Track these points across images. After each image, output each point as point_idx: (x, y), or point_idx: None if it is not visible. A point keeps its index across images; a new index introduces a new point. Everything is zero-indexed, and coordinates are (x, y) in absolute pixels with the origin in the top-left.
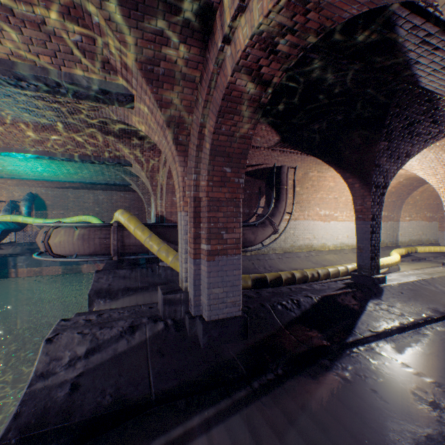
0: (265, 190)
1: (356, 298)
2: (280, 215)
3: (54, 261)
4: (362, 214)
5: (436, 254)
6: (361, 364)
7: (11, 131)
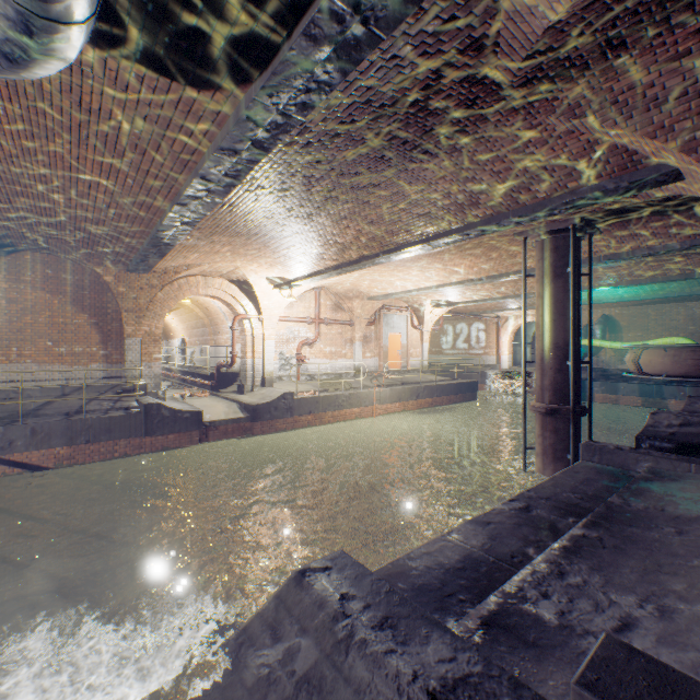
0: None
1: None
2: None
3: (630, 391)
4: None
5: None
6: None
7: (606, 273)
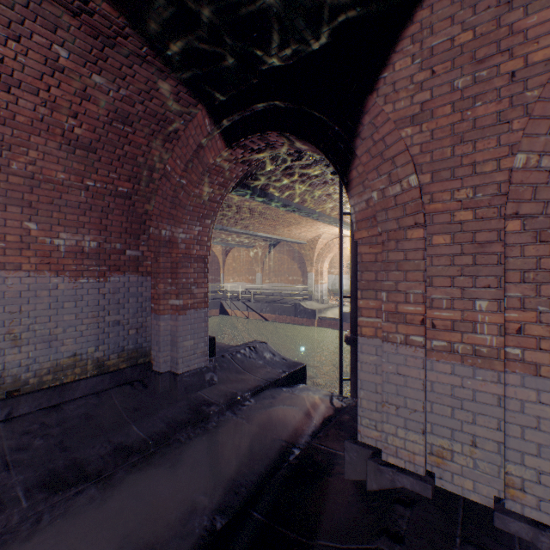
0: None
1: None
2: None
3: None
4: None
5: None
6: (159, 544)
7: None
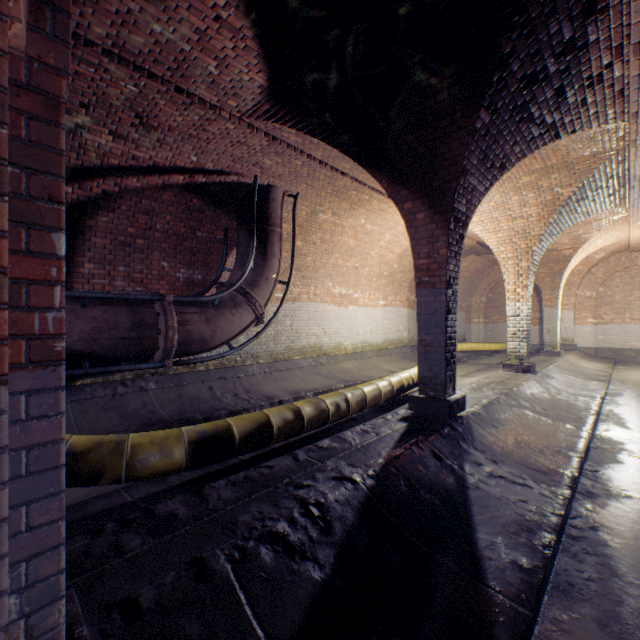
0: (238, 233)
1: (440, 457)
2: (268, 285)
3: None
4: (430, 275)
5: (467, 354)
6: None
7: None
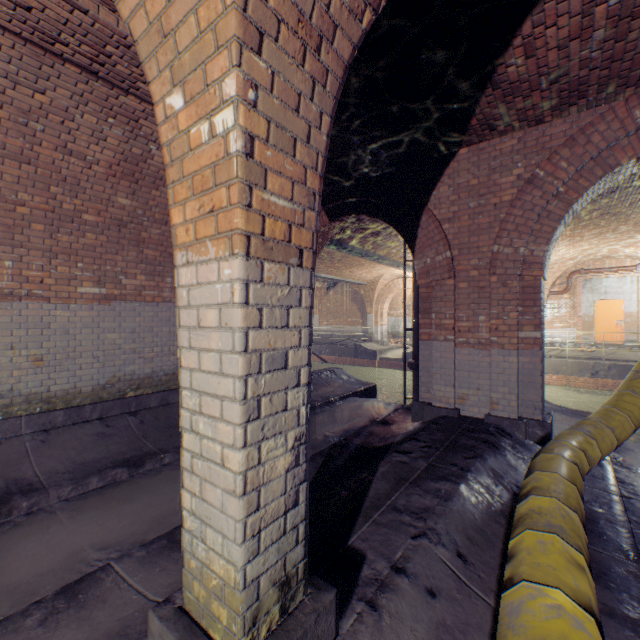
0: None
1: (316, 502)
2: None
3: None
4: None
5: None
6: (315, 444)
7: None
